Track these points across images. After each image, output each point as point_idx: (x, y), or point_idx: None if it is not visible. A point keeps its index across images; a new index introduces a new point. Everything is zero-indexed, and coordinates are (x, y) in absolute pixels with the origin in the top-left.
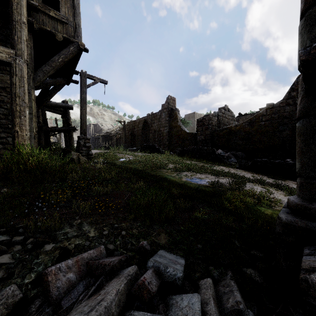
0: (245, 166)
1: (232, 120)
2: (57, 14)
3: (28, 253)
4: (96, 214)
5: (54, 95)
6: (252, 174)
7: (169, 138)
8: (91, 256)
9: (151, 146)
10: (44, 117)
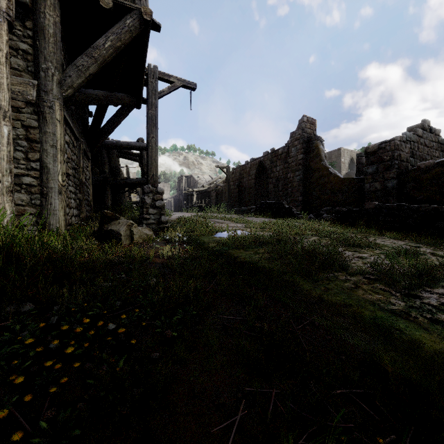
0: None
1: (438, 150)
2: None
3: None
4: None
5: (117, 126)
6: None
7: (303, 189)
8: None
9: (275, 205)
10: (113, 165)
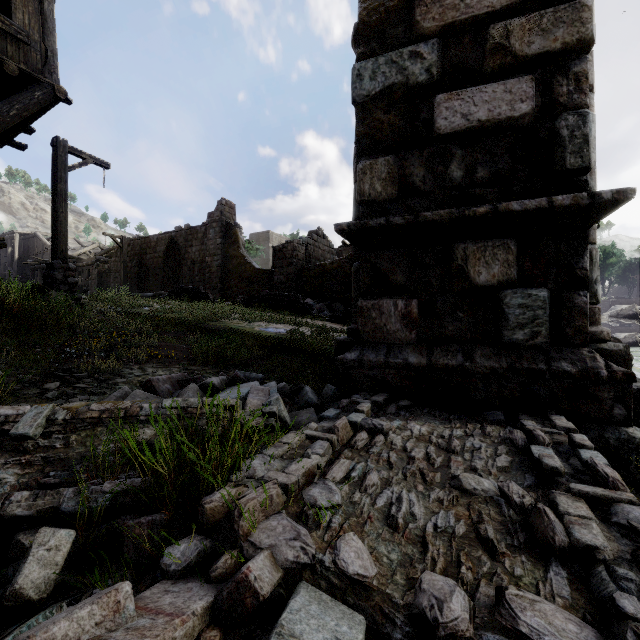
0: (336, 318)
1: (330, 253)
2: (6, 23)
3: (103, 383)
4: (153, 362)
5: None
6: (343, 326)
7: (222, 276)
8: (179, 378)
9: (192, 290)
10: None
